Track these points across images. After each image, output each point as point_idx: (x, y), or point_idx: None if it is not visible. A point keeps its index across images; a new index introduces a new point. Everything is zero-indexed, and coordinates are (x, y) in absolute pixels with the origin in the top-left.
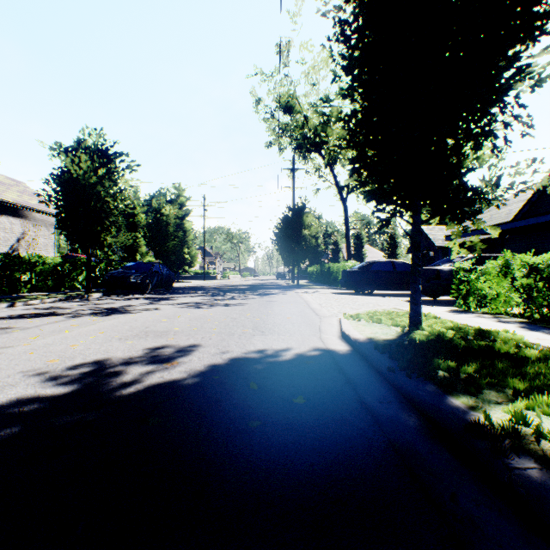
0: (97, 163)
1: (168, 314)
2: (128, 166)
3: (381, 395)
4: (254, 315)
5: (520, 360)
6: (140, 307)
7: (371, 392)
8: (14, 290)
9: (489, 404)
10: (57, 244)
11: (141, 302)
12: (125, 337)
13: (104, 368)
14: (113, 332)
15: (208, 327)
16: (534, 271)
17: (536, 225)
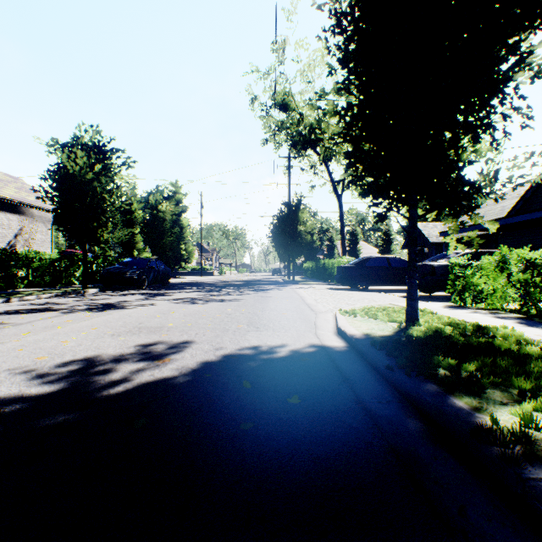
0: (93, 159)
1: (162, 310)
2: (124, 162)
3: (379, 395)
4: (249, 311)
5: (522, 357)
6: (135, 302)
7: (369, 391)
8: (11, 286)
9: (494, 405)
10: (55, 240)
11: (137, 297)
12: (118, 333)
13: (93, 365)
14: (106, 328)
15: (202, 323)
16: (532, 266)
17: (530, 221)
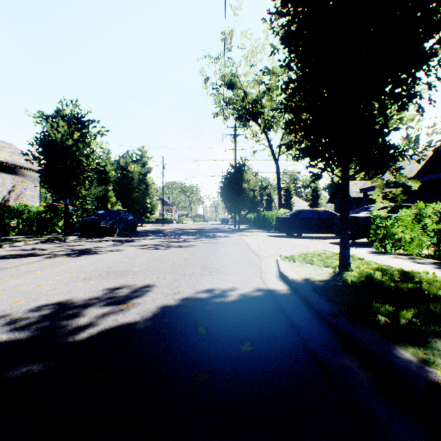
0: (73, 128)
1: (129, 255)
2: (99, 131)
3: (325, 341)
4: (203, 256)
5: None
6: (107, 248)
7: (315, 337)
8: (4, 234)
9: (440, 356)
10: (43, 195)
11: (109, 243)
12: (89, 277)
13: (63, 310)
14: (79, 272)
15: (163, 268)
16: None
17: (436, 180)
